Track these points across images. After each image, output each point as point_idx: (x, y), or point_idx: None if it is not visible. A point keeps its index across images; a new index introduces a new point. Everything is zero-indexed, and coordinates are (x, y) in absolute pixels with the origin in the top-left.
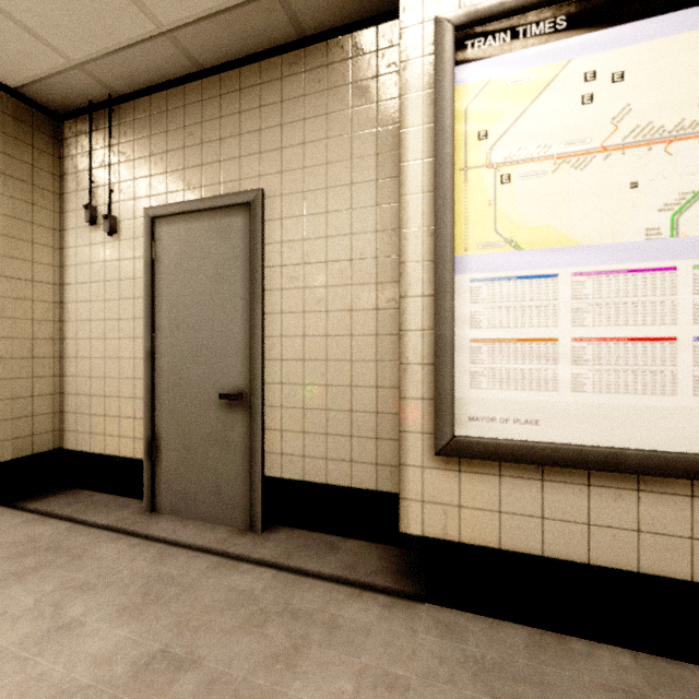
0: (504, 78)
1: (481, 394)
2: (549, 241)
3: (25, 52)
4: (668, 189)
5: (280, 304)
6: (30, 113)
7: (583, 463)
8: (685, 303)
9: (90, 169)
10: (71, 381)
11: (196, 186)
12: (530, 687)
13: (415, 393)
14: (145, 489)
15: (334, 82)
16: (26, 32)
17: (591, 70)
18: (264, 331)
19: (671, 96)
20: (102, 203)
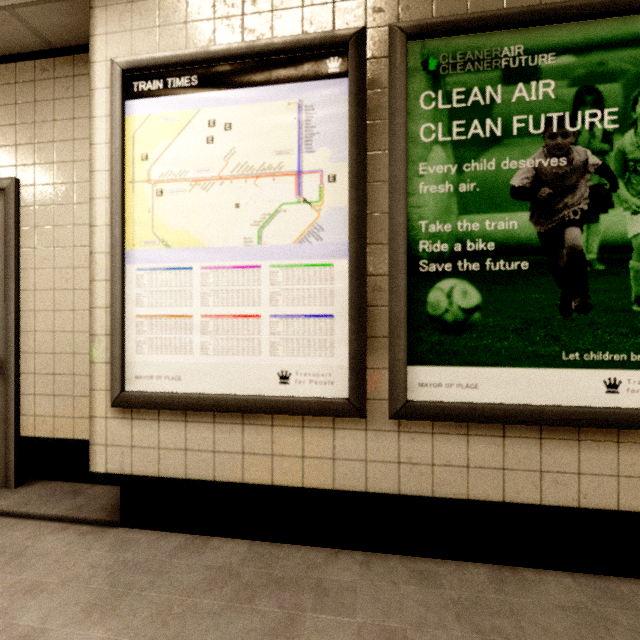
0: (158, 115)
1: (143, 358)
2: (187, 243)
3: None
4: (256, 211)
5: (34, 282)
6: None
7: (205, 407)
8: (265, 291)
9: None
10: None
11: None
12: (149, 575)
13: (101, 358)
14: None
15: (80, 92)
16: None
17: (212, 119)
18: (20, 306)
19: (258, 146)
20: None
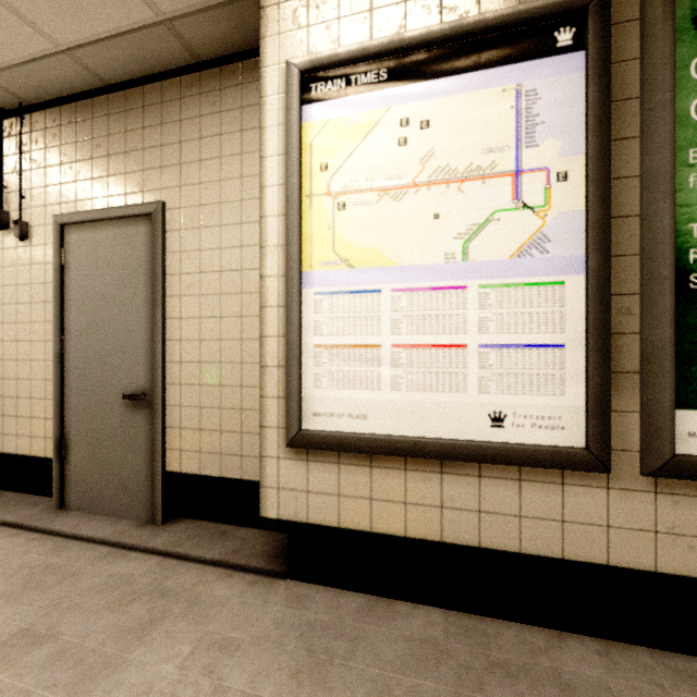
0: (340, 118)
1: (322, 393)
2: (375, 262)
3: None
4: (461, 221)
5: (179, 309)
6: None
7: (398, 451)
8: (473, 316)
9: (1, 175)
10: None
11: (103, 195)
12: (344, 642)
13: (272, 393)
14: (55, 487)
15: (227, 105)
16: None
17: (405, 117)
18: (165, 335)
19: (463, 144)
20: (14, 209)
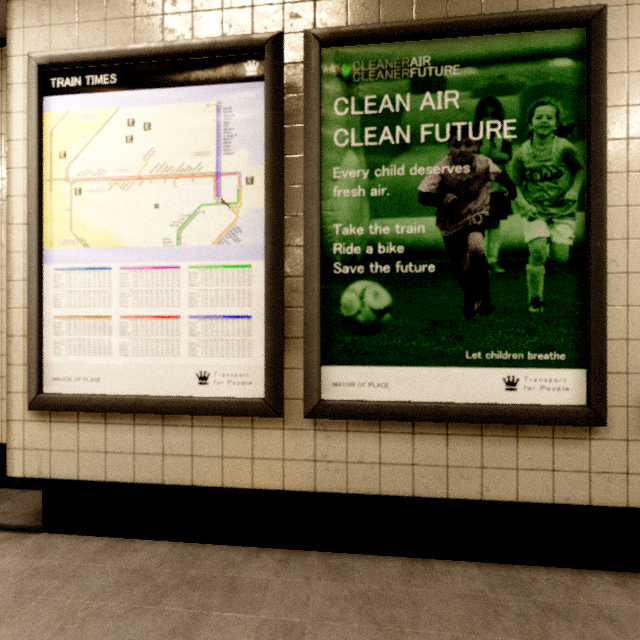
0: (77, 112)
1: (62, 360)
2: (107, 242)
3: None
4: (176, 211)
5: None
6: None
7: (123, 408)
8: (185, 292)
9: None
10: None
11: None
12: (60, 580)
13: (19, 360)
14: None
15: None
16: None
17: (132, 118)
18: None
19: (177, 146)
20: None
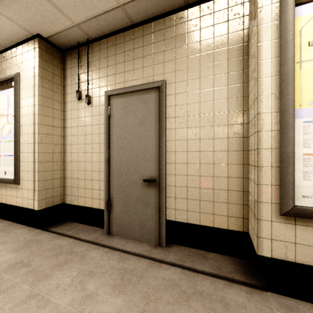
0: None
1: (310, 183)
2: None
3: (54, 19)
4: None
5: (174, 135)
6: (51, 49)
7: None
8: None
9: (78, 74)
10: (69, 172)
11: (130, 80)
12: None
13: (267, 182)
14: (105, 224)
15: (204, 25)
16: (56, 9)
17: None
18: (166, 149)
19: None
20: (83, 90)
